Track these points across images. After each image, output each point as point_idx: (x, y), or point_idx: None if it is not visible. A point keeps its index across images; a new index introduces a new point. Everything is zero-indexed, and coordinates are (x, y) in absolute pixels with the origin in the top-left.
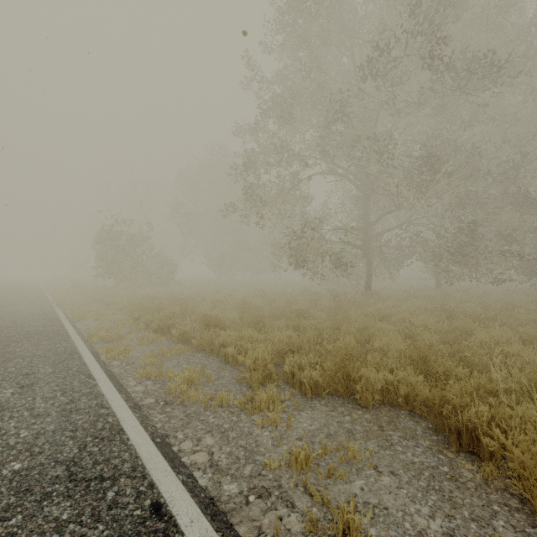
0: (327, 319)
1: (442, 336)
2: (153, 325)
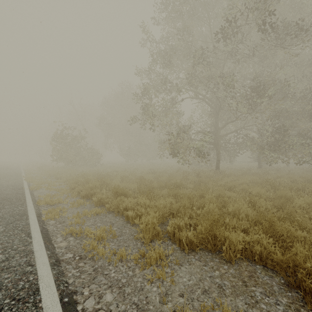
0: (194, 189)
1: (273, 202)
2: (82, 194)
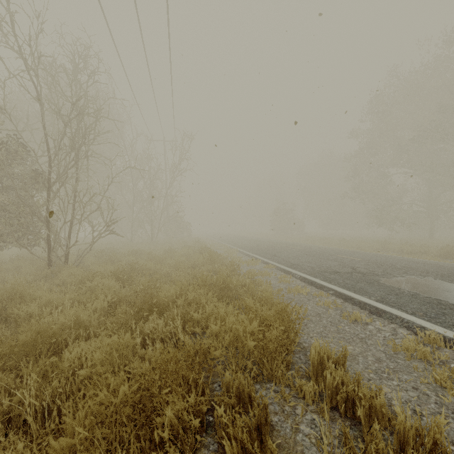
0: None
1: None
2: (323, 242)
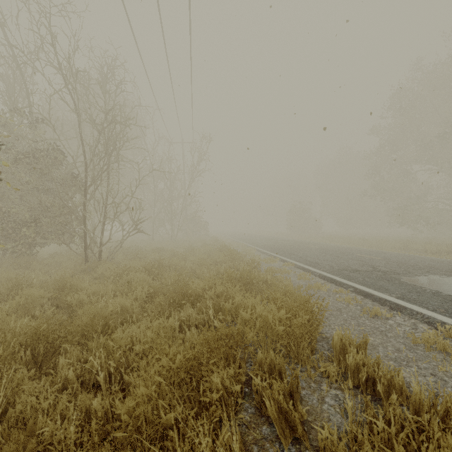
0: None
1: None
2: (342, 241)
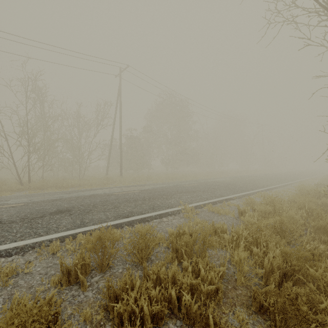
0: None
1: None
2: None
